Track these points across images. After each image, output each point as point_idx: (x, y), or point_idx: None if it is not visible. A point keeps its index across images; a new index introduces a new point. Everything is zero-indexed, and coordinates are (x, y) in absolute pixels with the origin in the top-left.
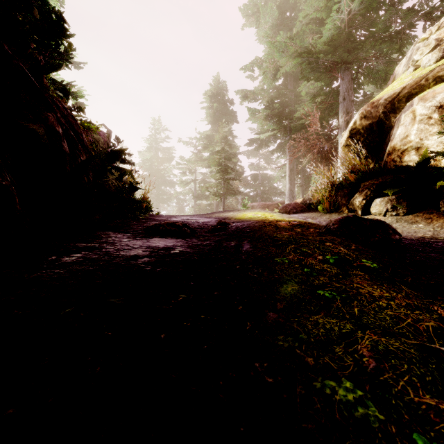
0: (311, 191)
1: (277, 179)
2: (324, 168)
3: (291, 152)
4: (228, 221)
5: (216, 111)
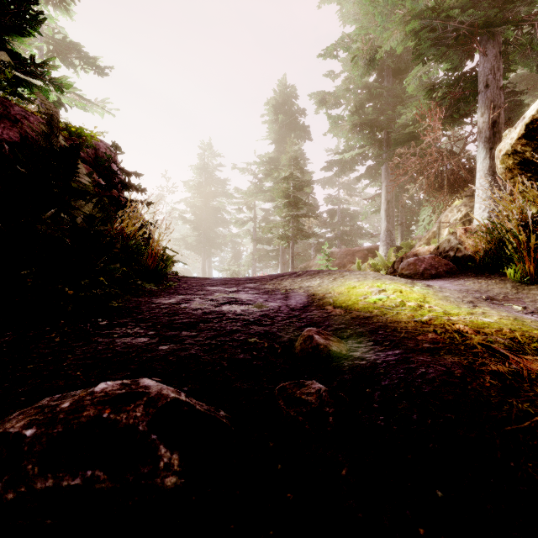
0: (455, 233)
1: (364, 215)
2: (446, 197)
3: (388, 177)
4: (321, 317)
5: (281, 126)
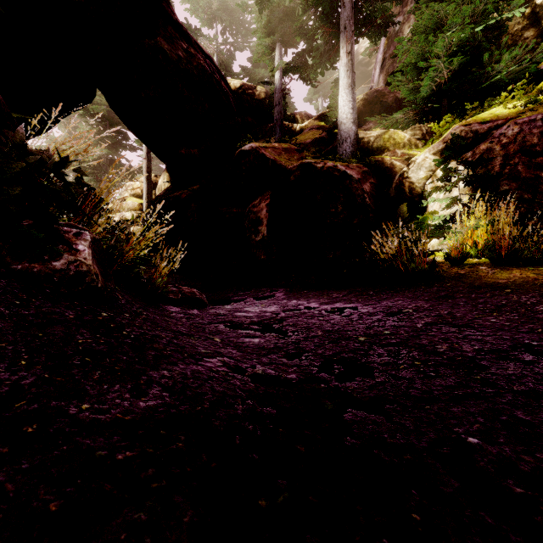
0: None
1: None
2: None
3: None
4: None
5: None
